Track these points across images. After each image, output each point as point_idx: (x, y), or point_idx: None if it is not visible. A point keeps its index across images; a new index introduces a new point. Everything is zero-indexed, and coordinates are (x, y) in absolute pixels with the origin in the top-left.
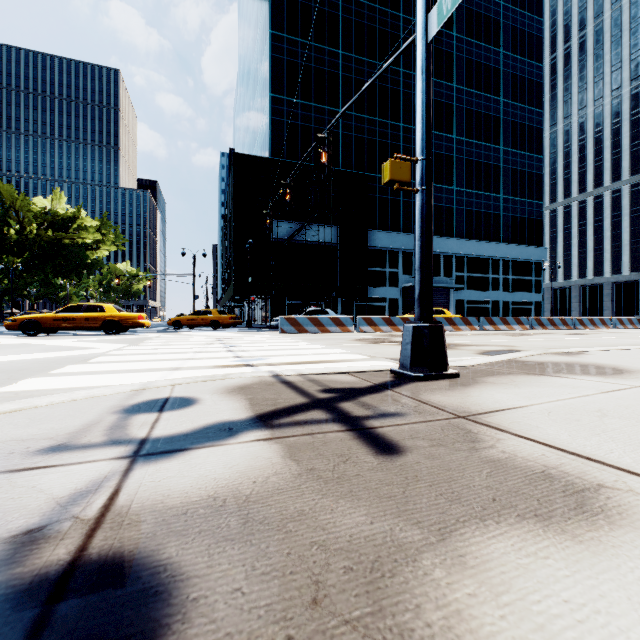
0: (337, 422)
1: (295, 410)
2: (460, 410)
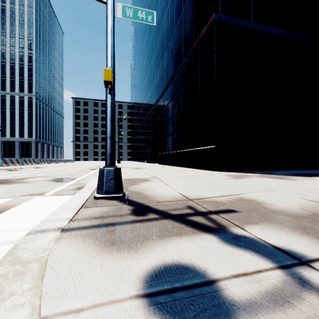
0: (207, 215)
1: (191, 222)
2: (182, 199)
